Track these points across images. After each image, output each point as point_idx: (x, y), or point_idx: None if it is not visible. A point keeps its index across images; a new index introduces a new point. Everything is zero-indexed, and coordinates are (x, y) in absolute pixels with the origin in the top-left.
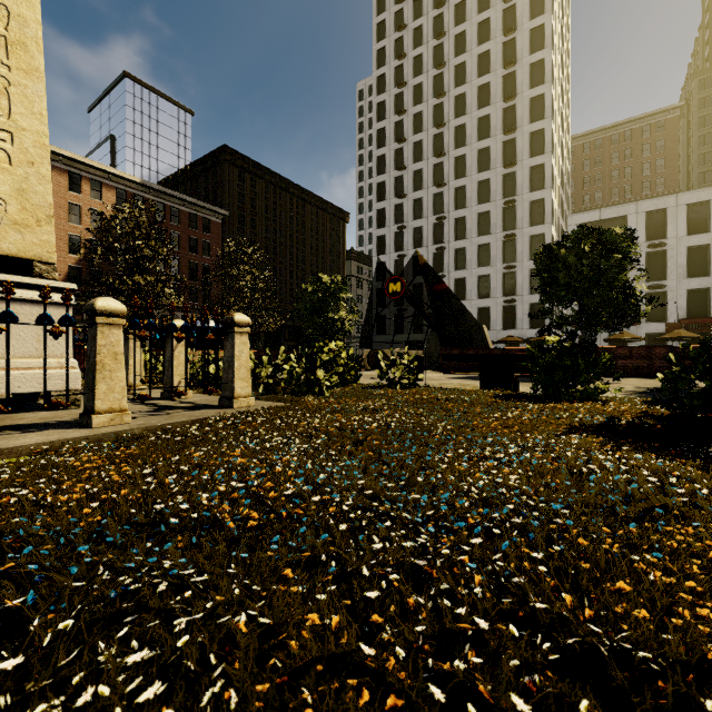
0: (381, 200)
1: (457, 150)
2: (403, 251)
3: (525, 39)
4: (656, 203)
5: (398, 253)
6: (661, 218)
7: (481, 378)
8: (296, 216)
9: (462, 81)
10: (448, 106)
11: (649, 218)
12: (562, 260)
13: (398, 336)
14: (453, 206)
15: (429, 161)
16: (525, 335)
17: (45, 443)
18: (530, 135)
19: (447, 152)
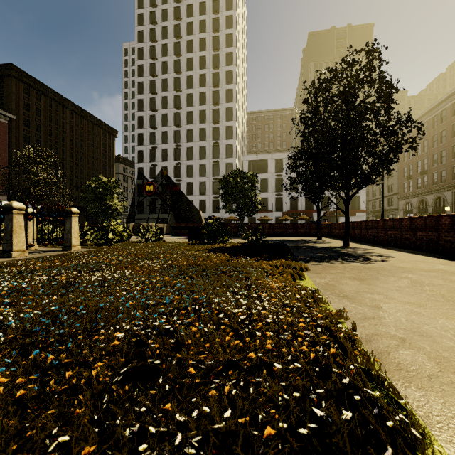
0: (140, 128)
1: (188, 108)
2: (155, 162)
3: (224, 57)
4: (279, 155)
5: (152, 163)
6: (281, 163)
7: (188, 237)
8: (76, 127)
9: (191, 68)
10: (183, 80)
11: (276, 162)
12: (230, 183)
13: (152, 215)
14: (186, 140)
15: (172, 110)
16: (224, 216)
17: (1, 262)
18: (226, 109)
19: (182, 108)
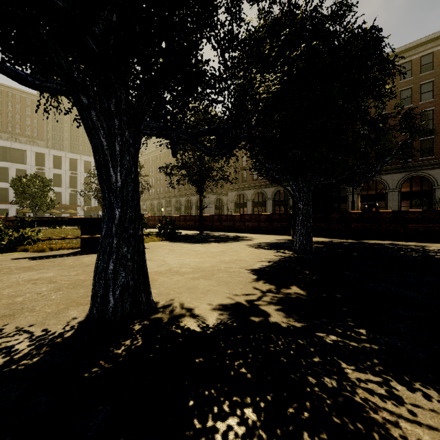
0: None
1: None
2: None
3: None
4: (41, 149)
5: None
6: (43, 157)
7: None
8: None
9: None
10: None
11: (37, 155)
12: (25, 183)
13: None
14: None
15: None
16: None
17: None
18: None
19: None
